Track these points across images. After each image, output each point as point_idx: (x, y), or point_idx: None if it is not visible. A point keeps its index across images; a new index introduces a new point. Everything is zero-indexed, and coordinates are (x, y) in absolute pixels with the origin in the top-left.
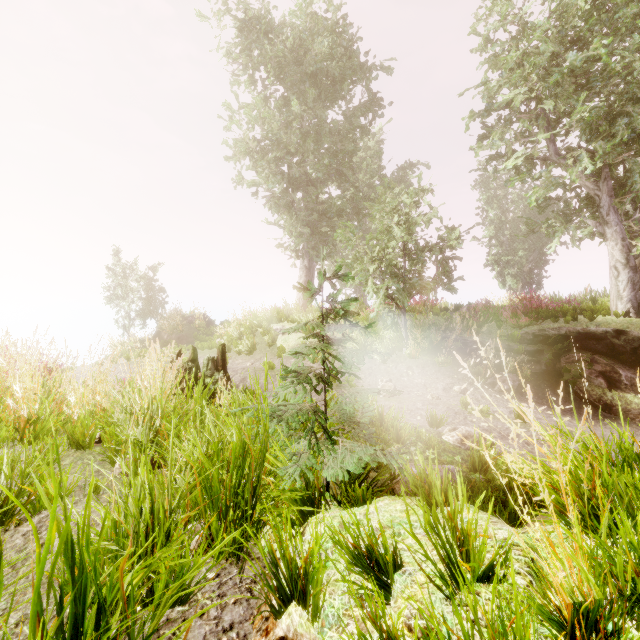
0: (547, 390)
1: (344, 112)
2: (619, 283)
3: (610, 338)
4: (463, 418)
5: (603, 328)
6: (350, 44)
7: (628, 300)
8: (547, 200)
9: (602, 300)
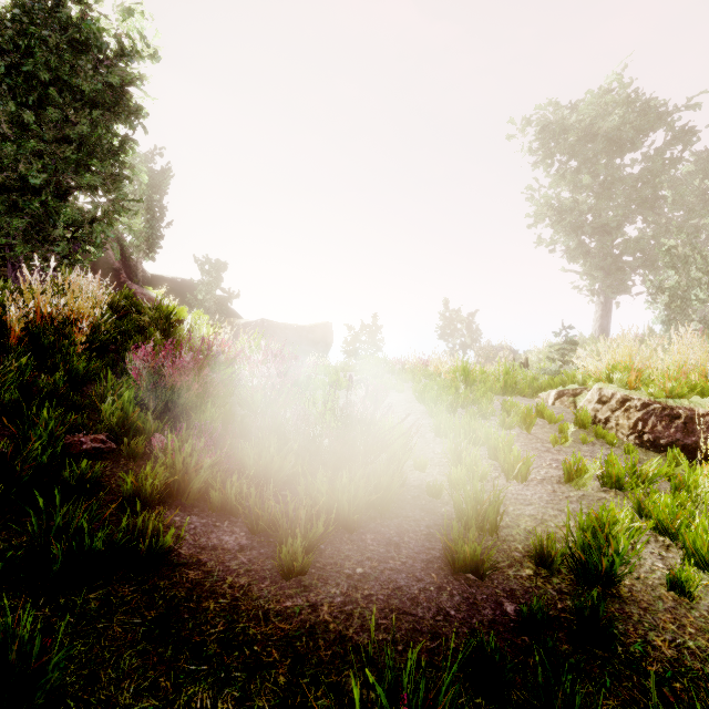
0: None
1: (643, 158)
2: None
3: None
4: None
5: None
6: (644, 106)
7: None
8: None
9: None
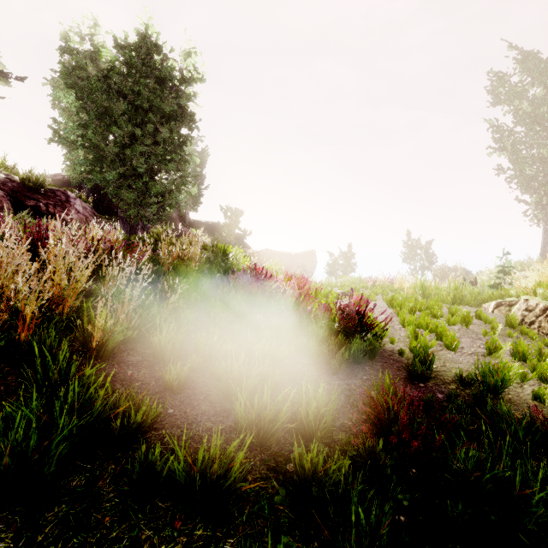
0: None
1: None
2: None
3: None
4: None
5: None
6: None
7: None
8: None
9: None
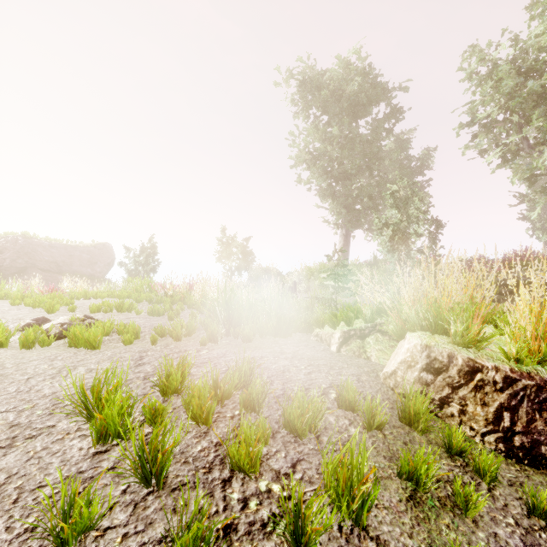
0: None
1: (371, 123)
2: None
3: None
4: None
5: None
6: (374, 79)
7: None
8: (534, 177)
9: None
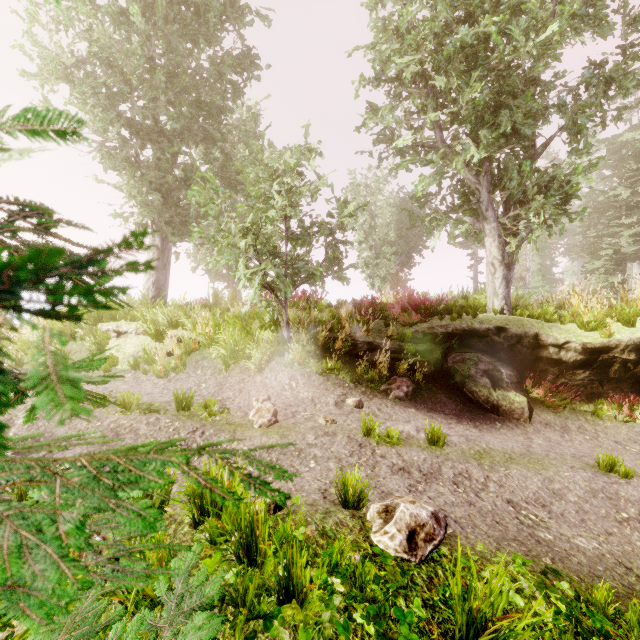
0: (439, 394)
1: (211, 57)
2: (495, 280)
3: (492, 335)
4: (371, 452)
5: (486, 325)
6: None
7: (503, 297)
8: (428, 194)
9: (473, 298)
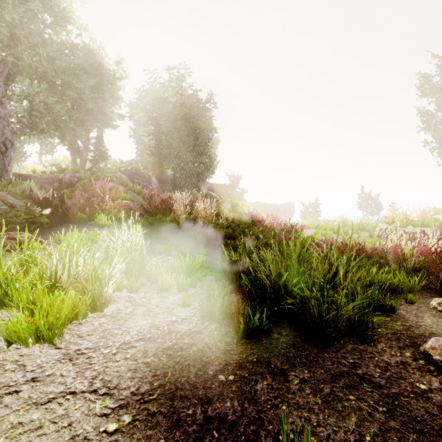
0: None
1: None
2: None
3: None
4: None
5: None
6: None
7: None
8: None
9: None
